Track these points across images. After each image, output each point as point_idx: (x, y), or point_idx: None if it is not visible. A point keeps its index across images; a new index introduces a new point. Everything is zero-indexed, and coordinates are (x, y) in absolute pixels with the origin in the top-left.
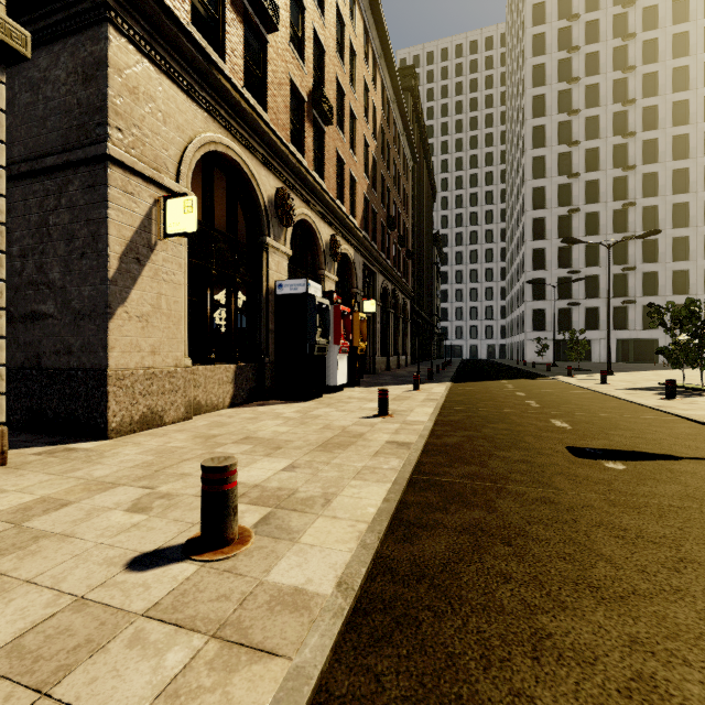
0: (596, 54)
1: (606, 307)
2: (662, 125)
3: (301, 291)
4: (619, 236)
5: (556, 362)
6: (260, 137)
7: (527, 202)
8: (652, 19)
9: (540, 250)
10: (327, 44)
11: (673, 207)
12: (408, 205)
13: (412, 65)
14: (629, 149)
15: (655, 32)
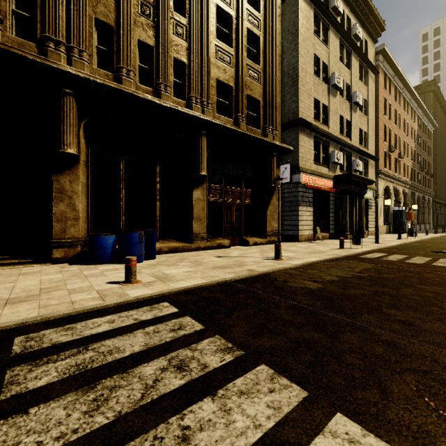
0: None
1: None
2: None
3: (400, 209)
4: None
5: None
6: (391, 178)
7: None
8: None
9: None
10: (401, 134)
11: None
12: (430, 151)
13: (433, 79)
14: None
15: None
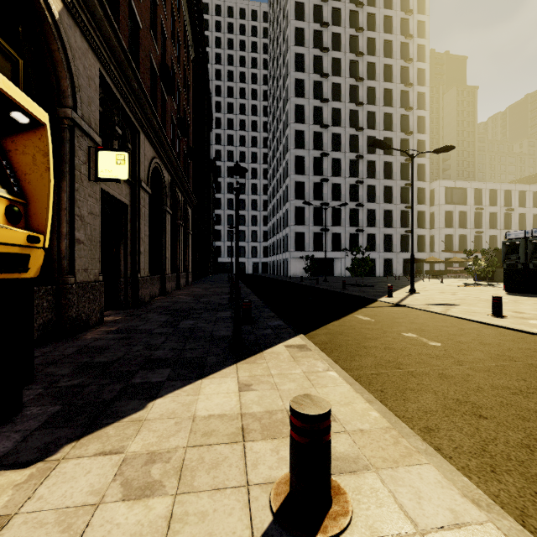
0: (339, 35)
1: (345, 234)
2: (378, 103)
3: None
4: (353, 180)
5: (314, 277)
6: None
7: (291, 141)
8: (372, 23)
9: (300, 183)
10: None
11: (384, 164)
12: (189, 96)
13: None
14: (359, 115)
15: (374, 34)
